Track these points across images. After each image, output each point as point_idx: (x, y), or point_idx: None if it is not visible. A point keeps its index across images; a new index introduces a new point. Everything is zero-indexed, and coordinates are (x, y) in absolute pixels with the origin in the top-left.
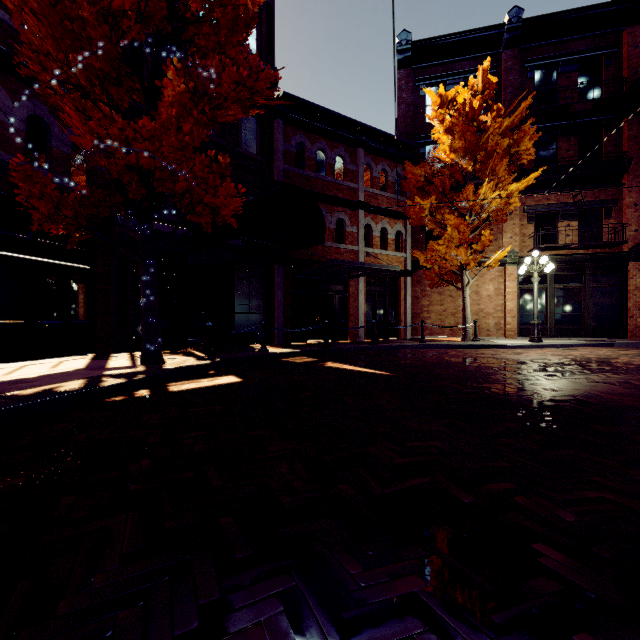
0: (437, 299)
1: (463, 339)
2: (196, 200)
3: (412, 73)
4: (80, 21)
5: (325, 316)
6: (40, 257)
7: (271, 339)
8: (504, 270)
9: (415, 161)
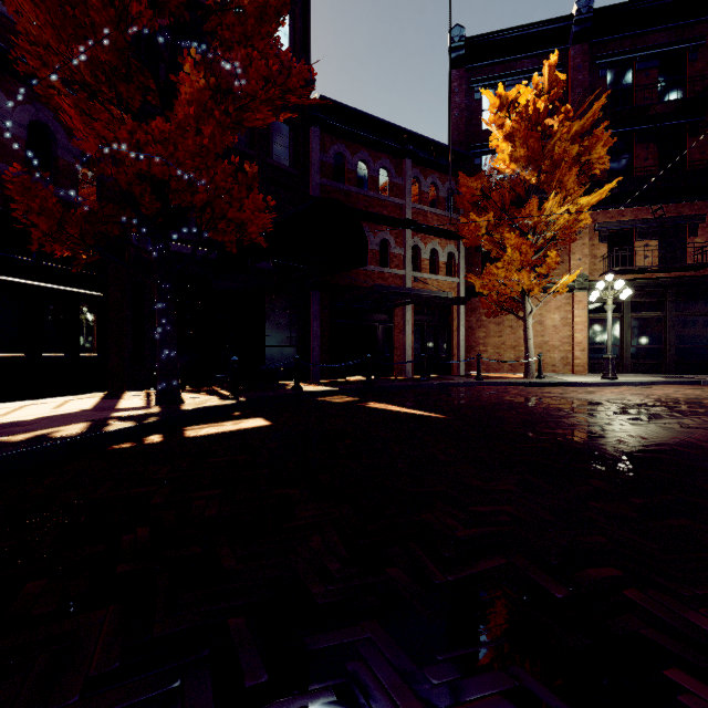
0: (495, 330)
1: (525, 376)
2: (218, 215)
3: (466, 74)
4: (83, 6)
5: (367, 349)
6: (44, 282)
7: (306, 375)
8: (572, 297)
9: (469, 174)
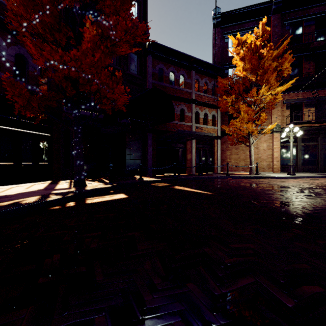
0: (235, 151)
1: (250, 173)
2: (103, 96)
3: (221, 30)
4: None
5: (174, 161)
6: (22, 129)
7: (145, 173)
8: (272, 135)
9: (222, 77)
